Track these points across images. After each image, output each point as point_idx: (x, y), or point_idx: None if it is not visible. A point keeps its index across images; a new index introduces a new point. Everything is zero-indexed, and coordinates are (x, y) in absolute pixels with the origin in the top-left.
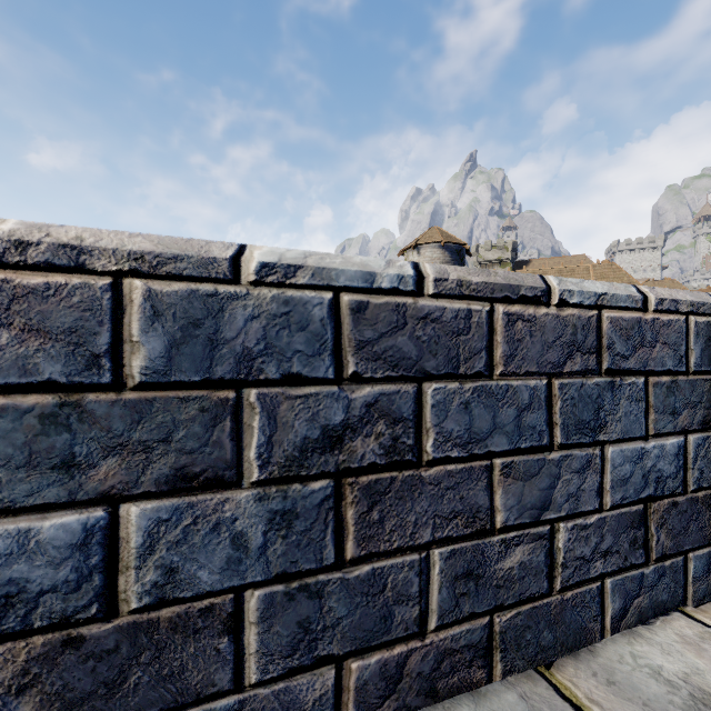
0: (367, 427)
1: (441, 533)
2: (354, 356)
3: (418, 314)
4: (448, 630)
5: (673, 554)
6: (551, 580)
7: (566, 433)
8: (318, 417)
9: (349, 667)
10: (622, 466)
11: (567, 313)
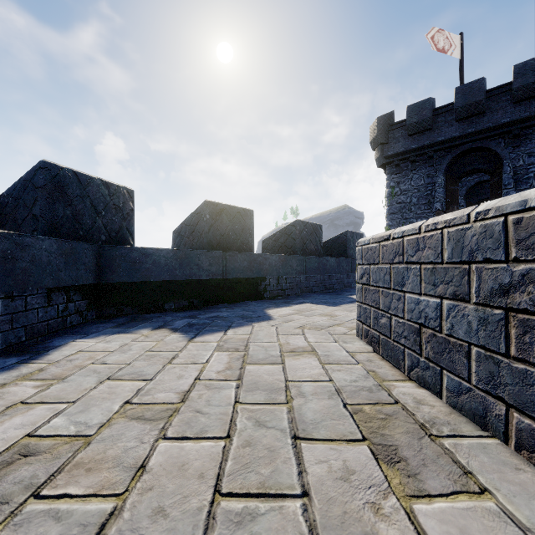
0: (522, 287)
1: None
2: (515, 248)
3: None
4: None
5: None
6: None
7: None
8: (497, 279)
9: (512, 412)
10: None
11: None
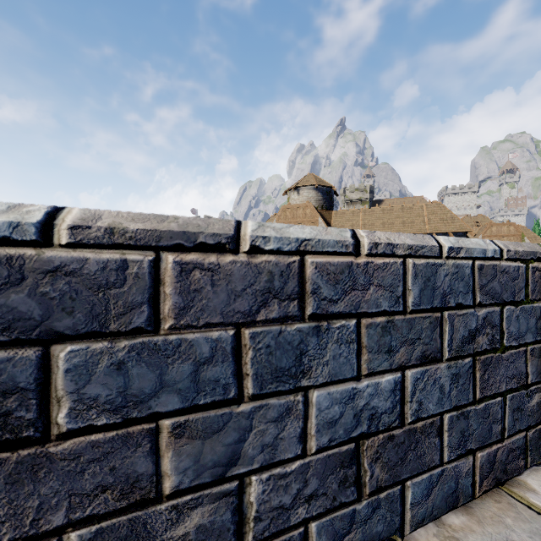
0: None
1: (81, 513)
2: None
3: (43, 267)
4: None
5: (389, 486)
6: (240, 537)
7: (259, 383)
8: None
9: None
10: (330, 408)
11: (261, 260)
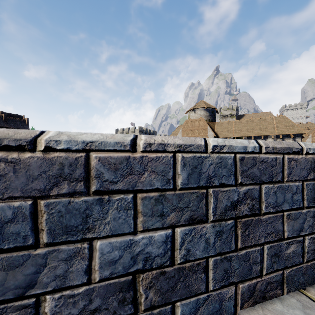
0: (244, 201)
1: (267, 239)
2: (240, 176)
3: (260, 160)
4: (269, 275)
5: None
6: (303, 258)
7: (308, 202)
8: (229, 198)
9: (239, 286)
10: None
11: (308, 157)
